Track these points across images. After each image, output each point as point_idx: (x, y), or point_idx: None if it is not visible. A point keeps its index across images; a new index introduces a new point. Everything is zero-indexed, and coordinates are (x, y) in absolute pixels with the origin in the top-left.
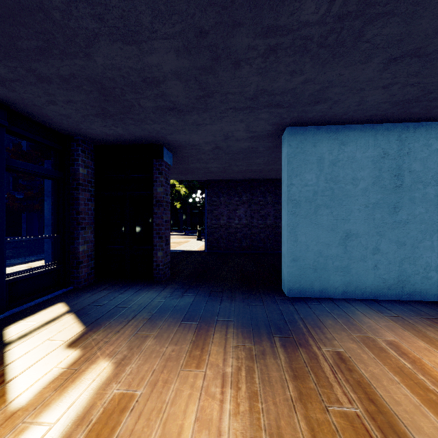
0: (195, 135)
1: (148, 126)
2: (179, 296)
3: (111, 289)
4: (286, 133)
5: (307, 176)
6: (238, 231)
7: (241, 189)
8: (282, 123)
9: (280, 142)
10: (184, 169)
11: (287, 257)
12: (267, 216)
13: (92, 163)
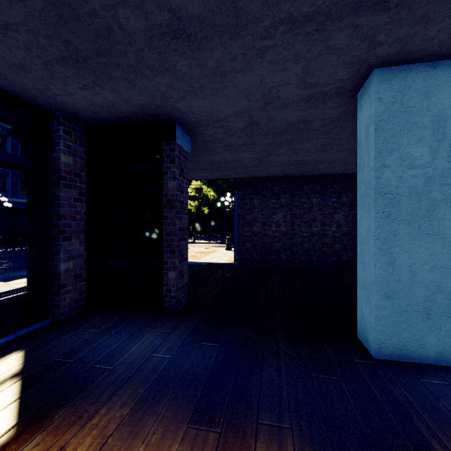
0: (219, 98)
1: (147, 84)
2: (194, 347)
3: (101, 325)
4: (372, 79)
5: (413, 152)
6: (275, 241)
7: (280, 189)
8: (368, 59)
9: (352, 106)
10: (209, 163)
11: (375, 291)
12: (313, 222)
13: (81, 150)
